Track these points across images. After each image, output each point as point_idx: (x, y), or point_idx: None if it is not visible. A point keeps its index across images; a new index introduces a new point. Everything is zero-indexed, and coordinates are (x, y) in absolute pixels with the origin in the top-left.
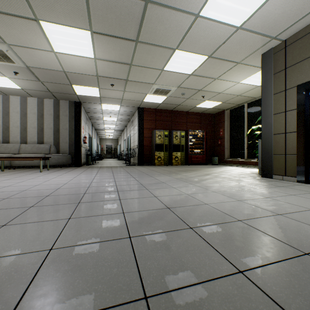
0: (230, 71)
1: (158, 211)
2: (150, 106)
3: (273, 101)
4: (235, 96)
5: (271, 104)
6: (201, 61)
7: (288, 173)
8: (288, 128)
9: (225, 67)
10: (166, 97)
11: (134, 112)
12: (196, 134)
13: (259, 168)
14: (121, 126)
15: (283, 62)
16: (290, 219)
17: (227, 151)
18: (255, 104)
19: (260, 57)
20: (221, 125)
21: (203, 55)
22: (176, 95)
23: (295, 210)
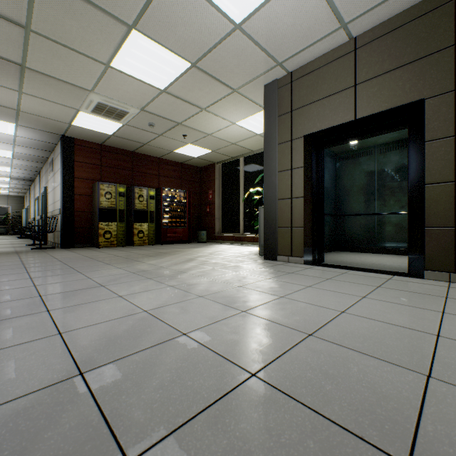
0: (223, 101)
1: (39, 400)
2: (89, 138)
3: (278, 153)
4: (229, 144)
5: (275, 158)
6: (181, 70)
7: (295, 253)
8: (295, 192)
9: (218, 93)
10: (121, 125)
11: (55, 145)
12: (174, 196)
13: (261, 247)
14: (28, 171)
15: (289, 101)
16: (330, 344)
17: (218, 223)
18: (253, 160)
19: (262, 89)
20: (210, 185)
21: (184, 60)
22: (139, 124)
23: (325, 318)
